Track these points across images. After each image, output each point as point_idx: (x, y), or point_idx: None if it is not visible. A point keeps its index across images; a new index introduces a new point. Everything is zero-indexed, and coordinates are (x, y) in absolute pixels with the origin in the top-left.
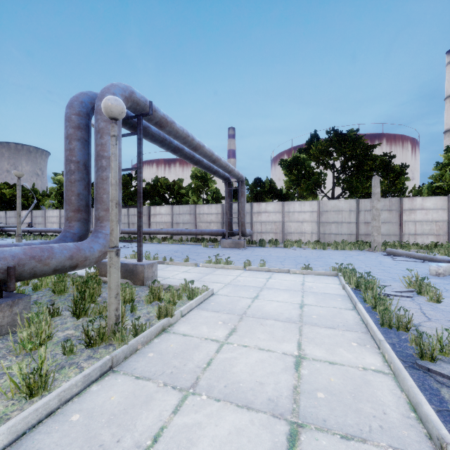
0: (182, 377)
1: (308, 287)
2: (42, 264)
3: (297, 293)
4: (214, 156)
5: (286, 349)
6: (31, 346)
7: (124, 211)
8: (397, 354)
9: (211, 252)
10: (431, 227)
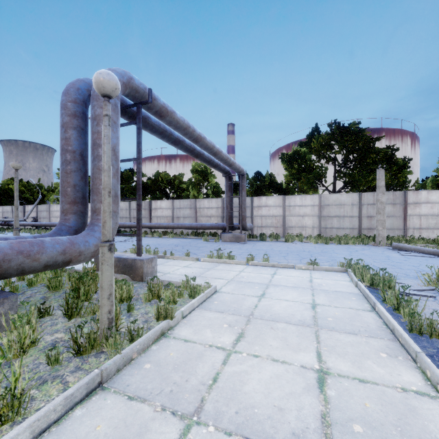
0: (184, 398)
1: (317, 284)
2: (31, 260)
3: (307, 291)
4: (215, 148)
5: (304, 360)
6: (2, 361)
7: (126, 205)
8: (438, 369)
9: (212, 246)
10: (437, 221)
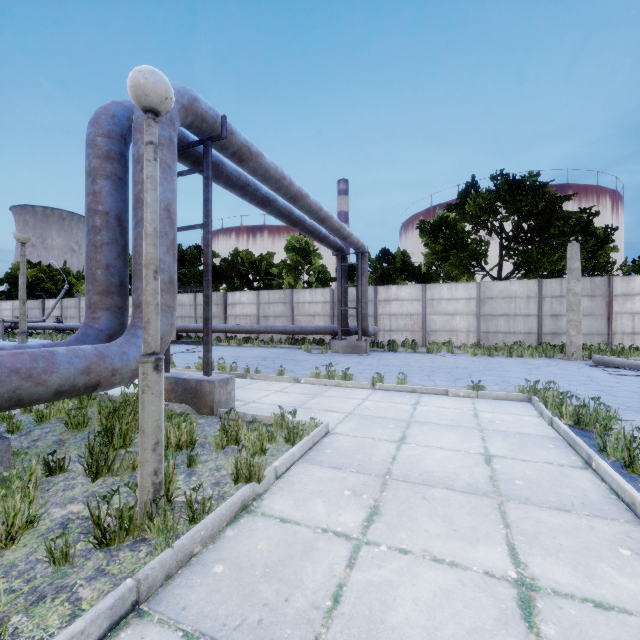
0: (282, 636)
1: (486, 421)
2: (33, 383)
3: (472, 433)
4: (322, 212)
5: (489, 561)
6: None
7: (190, 299)
8: None
9: (317, 359)
10: None
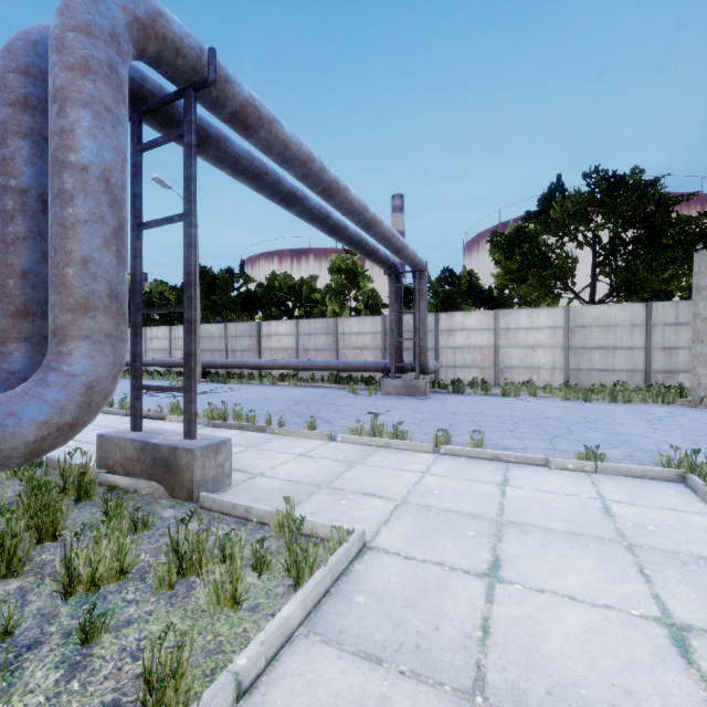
0: None
1: (630, 524)
2: None
3: (617, 555)
4: (368, 213)
5: None
6: None
7: (220, 330)
8: None
9: (363, 403)
10: None
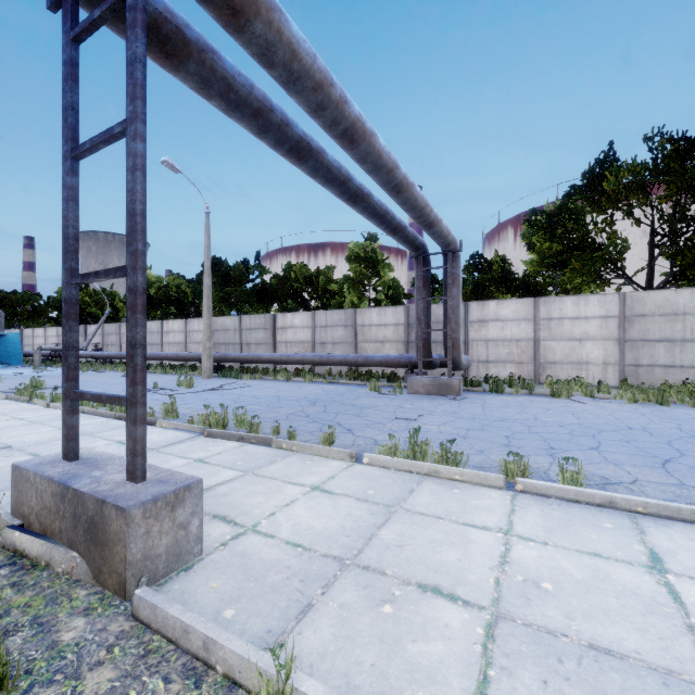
0: None
1: None
2: None
3: None
4: (398, 172)
5: None
6: None
7: (234, 322)
8: None
9: (388, 405)
10: None
